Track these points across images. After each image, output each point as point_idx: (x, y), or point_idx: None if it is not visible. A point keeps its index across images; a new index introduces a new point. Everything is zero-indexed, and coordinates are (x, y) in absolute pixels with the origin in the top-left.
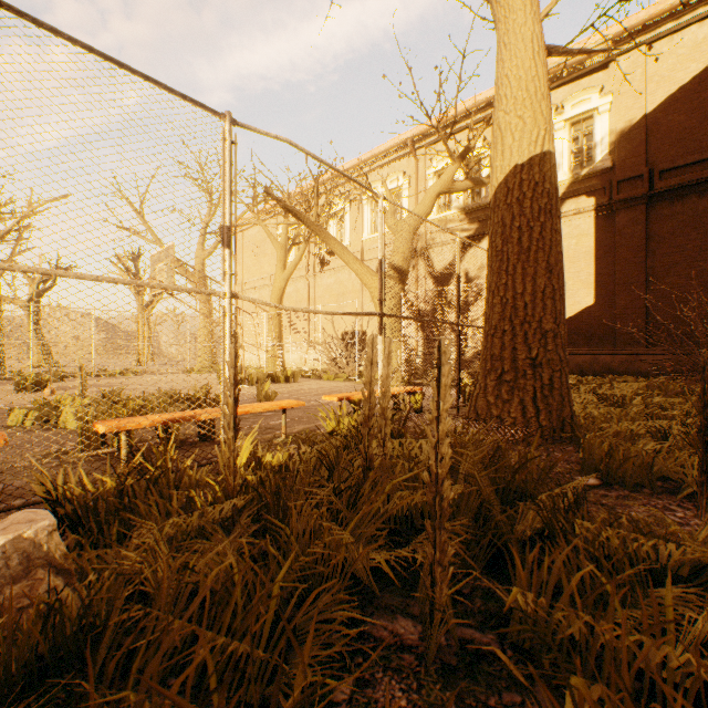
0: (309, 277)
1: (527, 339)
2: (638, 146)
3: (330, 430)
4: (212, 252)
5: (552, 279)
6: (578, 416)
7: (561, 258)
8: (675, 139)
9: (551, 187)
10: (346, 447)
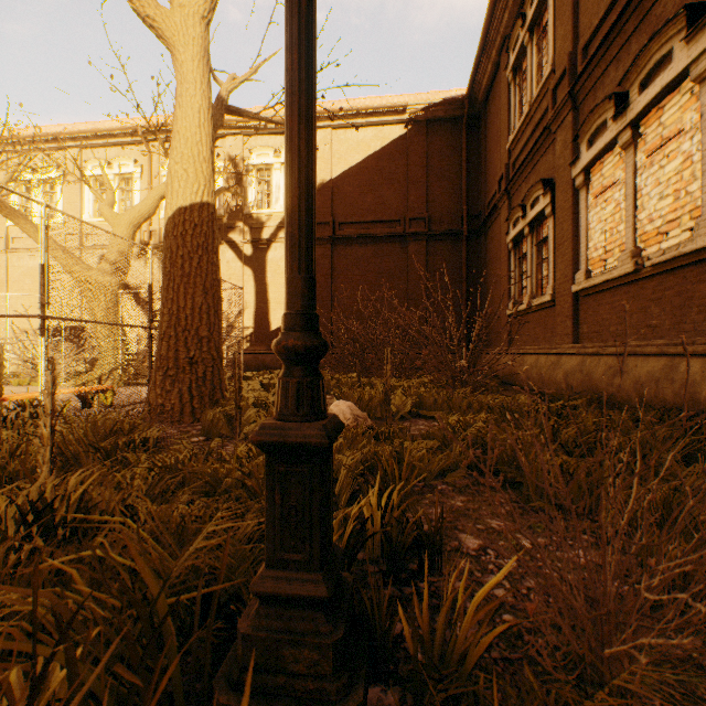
0: None
1: (188, 343)
2: (328, 201)
3: None
4: None
5: (209, 299)
6: (228, 399)
7: (218, 283)
8: (348, 203)
9: (209, 230)
10: None
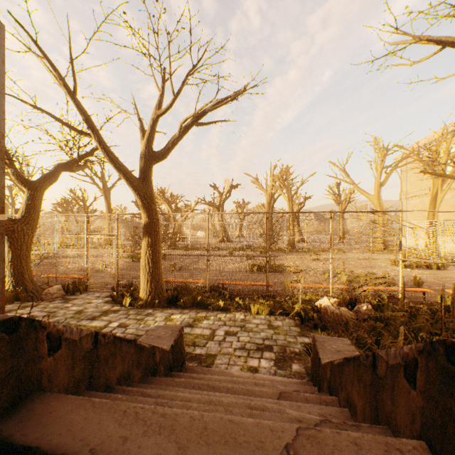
0: None
1: None
2: None
3: None
4: (384, 183)
5: None
6: None
7: None
8: None
9: None
10: None
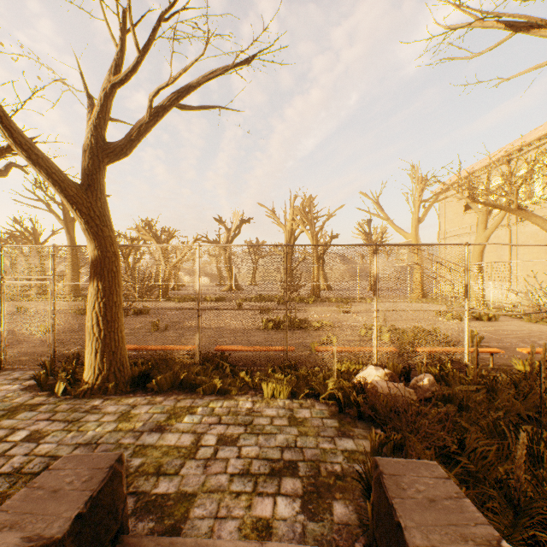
0: (510, 225)
1: None
2: None
3: (518, 369)
4: (423, 219)
5: None
6: None
7: None
8: None
9: None
10: (524, 379)
